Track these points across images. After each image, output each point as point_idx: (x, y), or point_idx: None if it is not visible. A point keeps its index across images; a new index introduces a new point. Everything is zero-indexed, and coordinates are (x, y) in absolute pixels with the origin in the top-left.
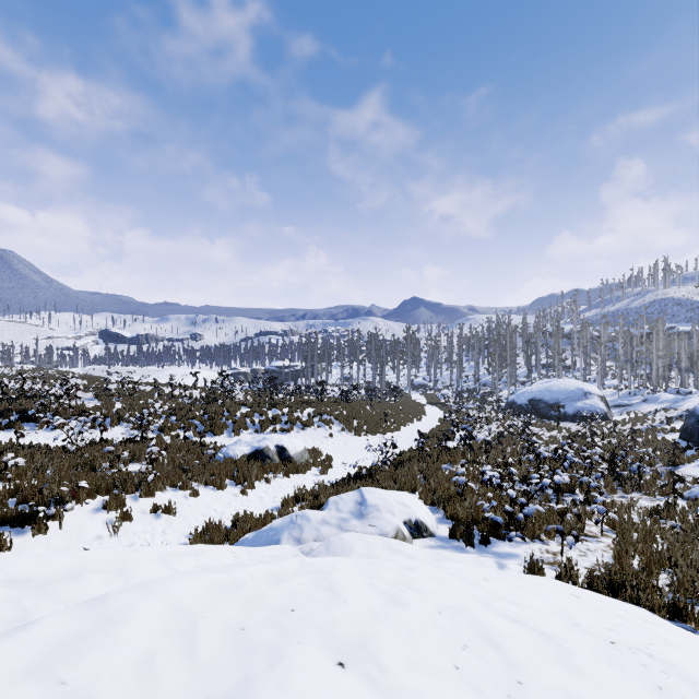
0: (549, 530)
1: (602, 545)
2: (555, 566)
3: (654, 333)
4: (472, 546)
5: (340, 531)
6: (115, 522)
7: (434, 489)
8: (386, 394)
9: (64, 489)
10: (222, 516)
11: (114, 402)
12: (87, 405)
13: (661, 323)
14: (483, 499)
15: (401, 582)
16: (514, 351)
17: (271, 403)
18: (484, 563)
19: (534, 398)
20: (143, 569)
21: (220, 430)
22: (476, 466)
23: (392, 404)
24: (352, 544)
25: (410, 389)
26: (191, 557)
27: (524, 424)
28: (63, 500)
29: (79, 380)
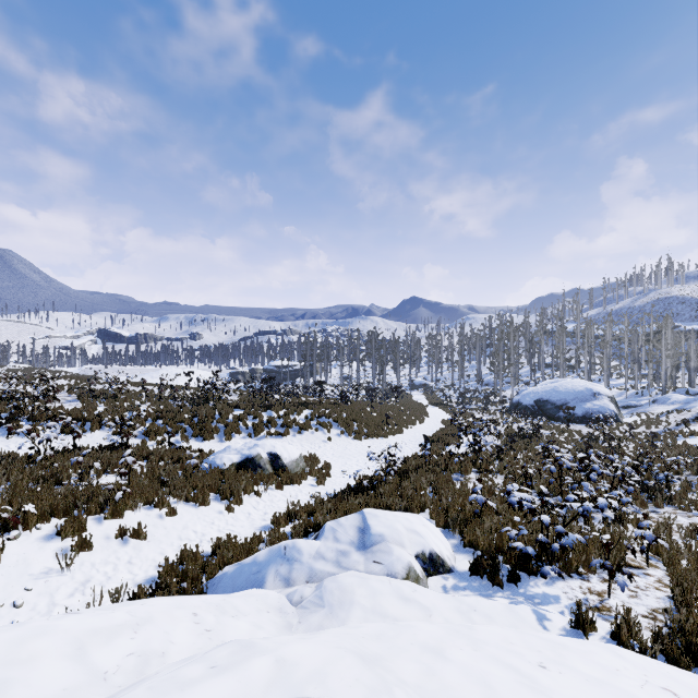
0: (589, 561)
1: (652, 580)
2: (604, 613)
3: (663, 332)
4: (499, 586)
5: (338, 569)
6: (67, 554)
7: (446, 507)
8: (386, 395)
9: (3, 516)
10: (202, 538)
11: (96, 404)
12: (66, 408)
13: (669, 322)
14: (505, 521)
15: (429, 696)
16: (517, 350)
17: (266, 405)
18: (519, 613)
19: (541, 398)
20: (35, 676)
21: (210, 435)
22: (490, 477)
23: (394, 405)
24: (353, 592)
25: (411, 389)
26: (127, 635)
27: (535, 427)
28: (8, 526)
29: (66, 380)
